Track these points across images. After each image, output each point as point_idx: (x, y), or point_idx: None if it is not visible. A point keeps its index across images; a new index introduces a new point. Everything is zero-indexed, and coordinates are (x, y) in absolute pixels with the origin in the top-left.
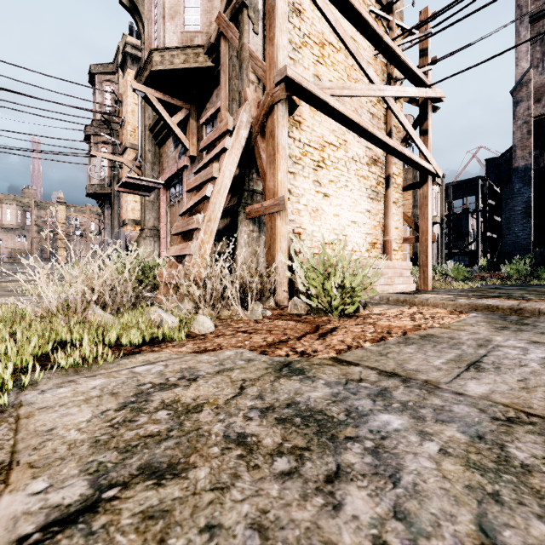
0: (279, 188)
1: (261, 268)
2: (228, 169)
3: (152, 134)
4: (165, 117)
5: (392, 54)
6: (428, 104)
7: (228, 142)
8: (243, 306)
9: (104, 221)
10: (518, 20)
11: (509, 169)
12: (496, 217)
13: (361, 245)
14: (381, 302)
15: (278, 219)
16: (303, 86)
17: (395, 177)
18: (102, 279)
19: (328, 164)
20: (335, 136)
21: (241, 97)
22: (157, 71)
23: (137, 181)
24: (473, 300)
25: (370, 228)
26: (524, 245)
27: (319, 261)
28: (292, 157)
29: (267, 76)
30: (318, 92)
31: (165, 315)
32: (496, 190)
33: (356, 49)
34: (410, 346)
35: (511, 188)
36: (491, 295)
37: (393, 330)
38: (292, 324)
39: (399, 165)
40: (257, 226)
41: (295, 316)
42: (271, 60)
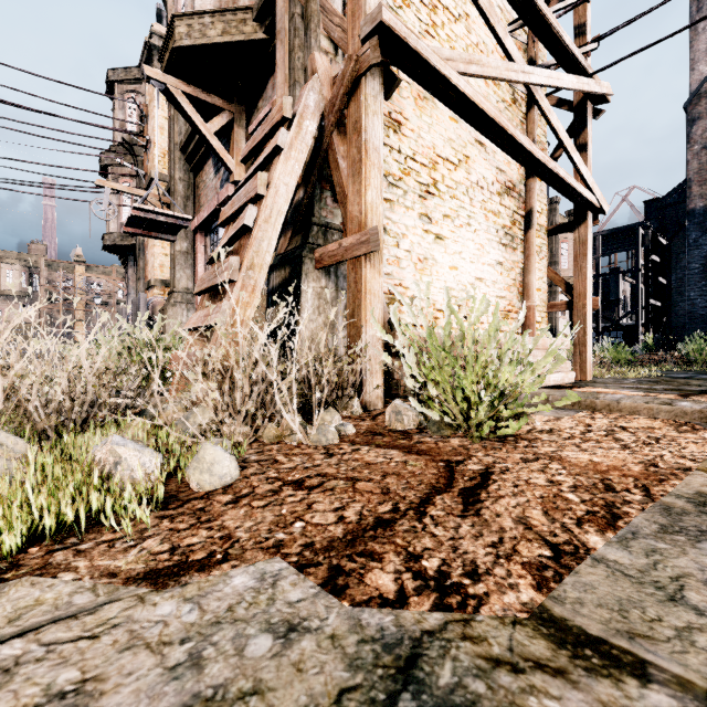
0: (369, 216)
1: (340, 348)
2: (284, 184)
3: (185, 156)
4: (197, 122)
5: (540, 20)
6: (588, 105)
7: (284, 138)
8: (307, 414)
9: (127, 284)
10: (694, 8)
11: (677, 213)
12: (661, 279)
13: (489, 314)
14: (535, 404)
15: (366, 266)
16: (409, 44)
17: (537, 215)
18: (13, 371)
19: (442, 190)
20: (453, 148)
21: (307, 76)
22: (181, 49)
23: (150, 215)
24: (705, 403)
25: (503, 289)
26: (702, 316)
27: (444, 334)
28: (388, 175)
29: (349, 31)
30: (433, 58)
31: (128, 449)
32: (660, 242)
33: (488, 5)
34: (705, 545)
35: (684, 238)
36: (692, 389)
37: (614, 480)
38: (397, 457)
39: (543, 198)
40: (333, 282)
41: (398, 436)
42: (355, 5)
